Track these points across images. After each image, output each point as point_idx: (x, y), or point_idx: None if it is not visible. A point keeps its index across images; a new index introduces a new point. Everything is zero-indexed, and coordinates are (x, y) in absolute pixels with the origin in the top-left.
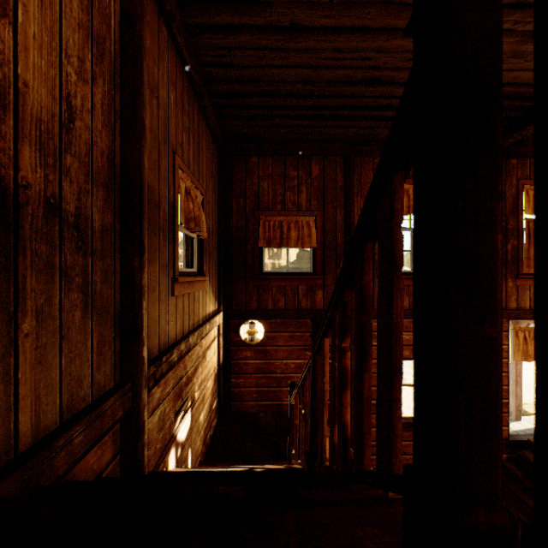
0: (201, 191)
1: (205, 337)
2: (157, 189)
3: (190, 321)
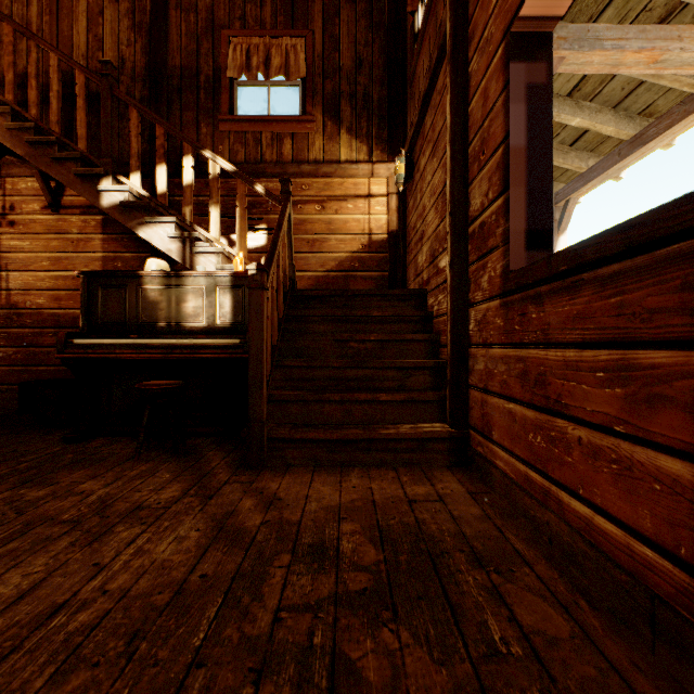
0: (296, 35)
1: (319, 184)
2: (196, 66)
3: (266, 157)
